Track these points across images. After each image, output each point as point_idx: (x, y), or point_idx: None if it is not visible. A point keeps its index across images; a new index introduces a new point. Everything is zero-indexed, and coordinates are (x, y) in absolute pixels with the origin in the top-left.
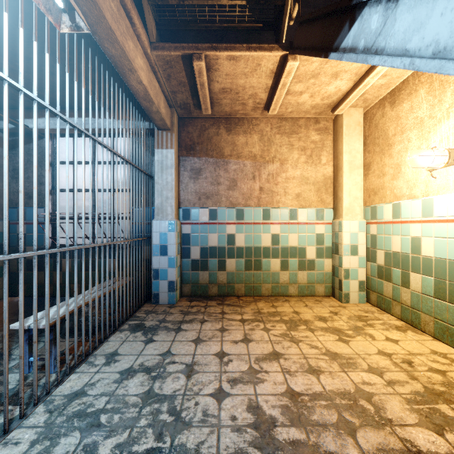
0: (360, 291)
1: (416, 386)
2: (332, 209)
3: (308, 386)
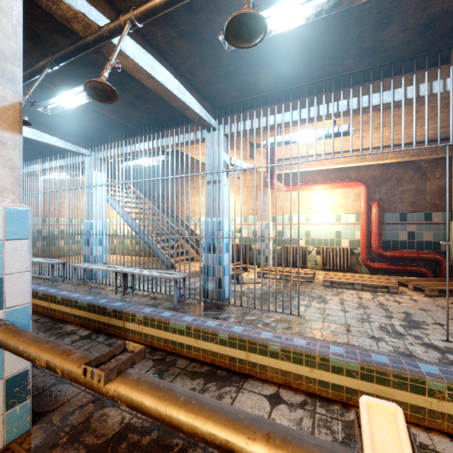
0: None
1: (114, 258)
2: None
3: None
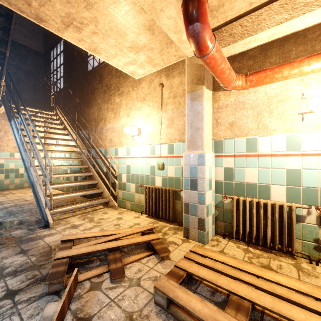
0: (42, 183)
1: None
2: (32, 153)
3: (5, 200)
